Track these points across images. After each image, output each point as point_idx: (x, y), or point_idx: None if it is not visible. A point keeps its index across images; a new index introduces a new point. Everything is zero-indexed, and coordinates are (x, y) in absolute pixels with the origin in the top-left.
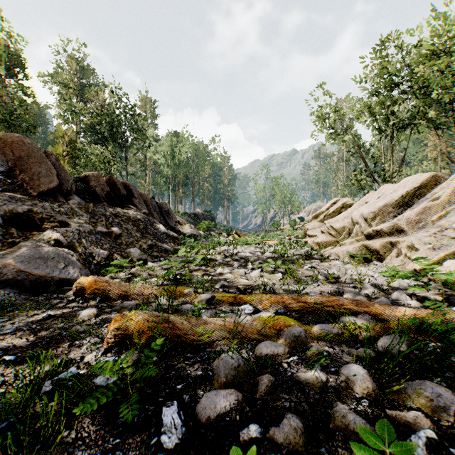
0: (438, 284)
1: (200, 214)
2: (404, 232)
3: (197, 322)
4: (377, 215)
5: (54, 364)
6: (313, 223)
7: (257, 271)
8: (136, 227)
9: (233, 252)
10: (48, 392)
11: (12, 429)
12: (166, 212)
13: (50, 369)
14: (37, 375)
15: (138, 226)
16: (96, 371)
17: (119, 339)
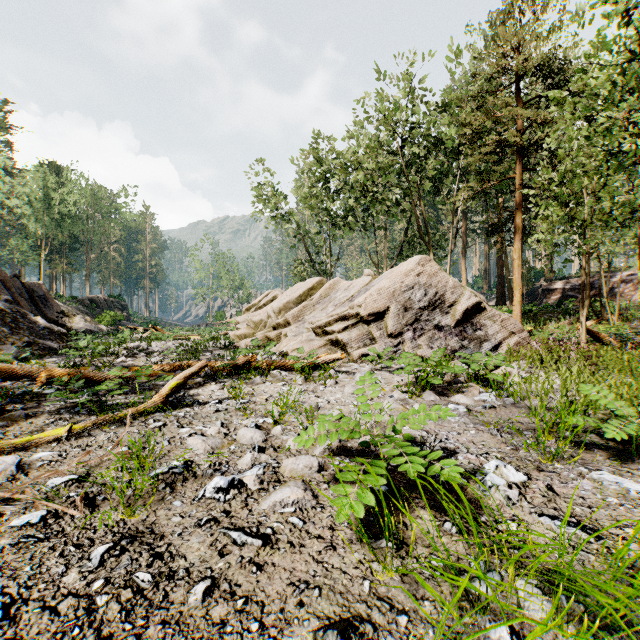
0: (280, 356)
1: (101, 300)
2: (291, 324)
3: (99, 375)
4: (282, 310)
5: (18, 386)
6: (245, 316)
7: (157, 357)
8: (1, 321)
9: (144, 347)
10: (23, 393)
11: (15, 399)
12: (42, 299)
13: (18, 387)
14: (7, 392)
15: (4, 319)
16: (42, 390)
17: (49, 381)
